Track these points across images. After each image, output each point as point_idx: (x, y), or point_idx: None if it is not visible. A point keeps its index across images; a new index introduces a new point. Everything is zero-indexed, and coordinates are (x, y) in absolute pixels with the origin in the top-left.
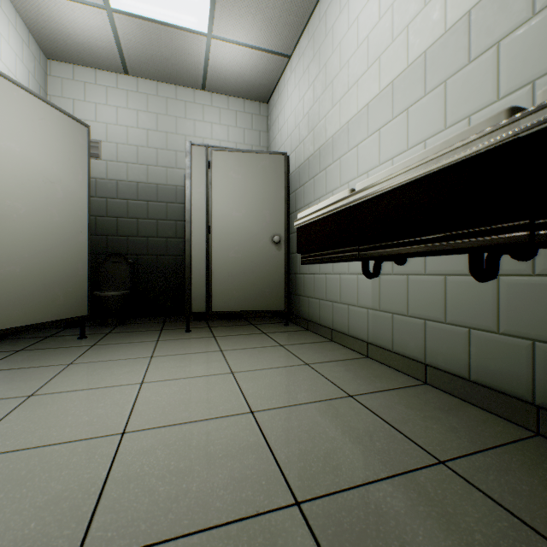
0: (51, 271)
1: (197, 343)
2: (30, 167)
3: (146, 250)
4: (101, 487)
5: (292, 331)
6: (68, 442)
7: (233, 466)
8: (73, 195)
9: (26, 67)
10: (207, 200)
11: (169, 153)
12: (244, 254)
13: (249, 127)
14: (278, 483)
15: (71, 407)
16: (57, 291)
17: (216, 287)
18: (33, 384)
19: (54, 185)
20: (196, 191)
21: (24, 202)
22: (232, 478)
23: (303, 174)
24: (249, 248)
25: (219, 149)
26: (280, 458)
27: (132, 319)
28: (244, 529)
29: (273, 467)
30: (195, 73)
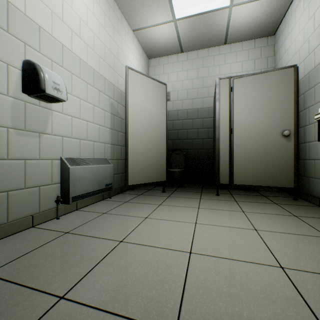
0: (151, 158)
1: (225, 203)
2: (144, 110)
3: (191, 147)
4: (183, 284)
5: (302, 205)
6: (164, 248)
7: (275, 311)
8: (160, 120)
9: (141, 65)
10: (229, 112)
11: (204, 89)
12: (257, 145)
13: (258, 57)
14: None
15: (163, 228)
16: (154, 168)
17: (236, 168)
18: (146, 212)
19: (152, 116)
20: (222, 108)
21: (142, 126)
22: None
23: (314, 78)
24: (261, 141)
25: (238, 77)
26: None
27: (184, 184)
28: None
29: None
30: (220, 35)
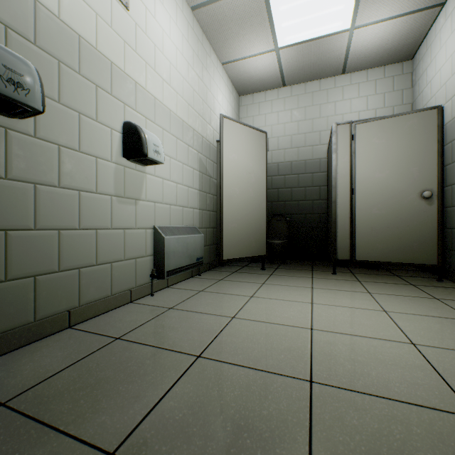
0: (249, 226)
1: (345, 283)
2: (240, 167)
3: (297, 211)
4: (309, 352)
5: (448, 287)
6: (281, 324)
7: (403, 373)
8: (259, 179)
9: (231, 106)
10: (350, 167)
11: (314, 134)
12: (388, 210)
13: (389, 90)
14: (451, 398)
15: (274, 307)
16: (252, 238)
17: (359, 240)
18: (250, 291)
19: (250, 174)
20: (340, 162)
21: (238, 187)
22: (404, 379)
23: None
24: (392, 204)
25: (361, 122)
26: (451, 383)
27: (287, 260)
28: (422, 411)
29: (445, 387)
30: (336, 63)
